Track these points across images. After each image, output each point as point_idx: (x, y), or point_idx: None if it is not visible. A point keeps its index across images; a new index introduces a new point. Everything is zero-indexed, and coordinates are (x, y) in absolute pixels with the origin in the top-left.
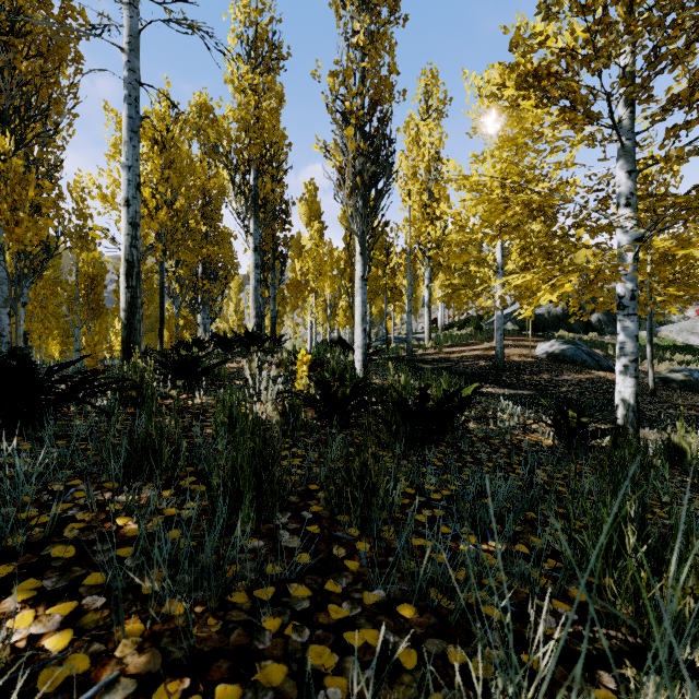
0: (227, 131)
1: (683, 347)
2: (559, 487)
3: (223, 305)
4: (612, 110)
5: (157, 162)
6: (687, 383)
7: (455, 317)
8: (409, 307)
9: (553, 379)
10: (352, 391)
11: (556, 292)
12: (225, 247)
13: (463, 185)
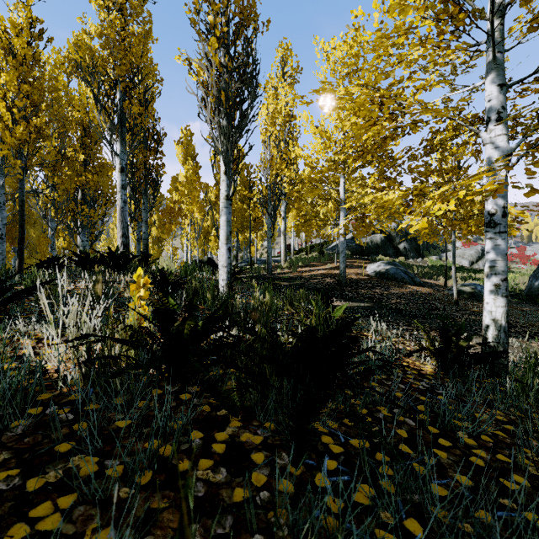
0: (88, 45)
1: (460, 268)
2: (516, 477)
3: (110, 231)
4: (493, 11)
5: (13, 74)
6: (474, 294)
7: (303, 244)
8: (269, 234)
9: (383, 293)
10: (204, 325)
11: (451, 200)
12: (104, 176)
13: (314, 133)
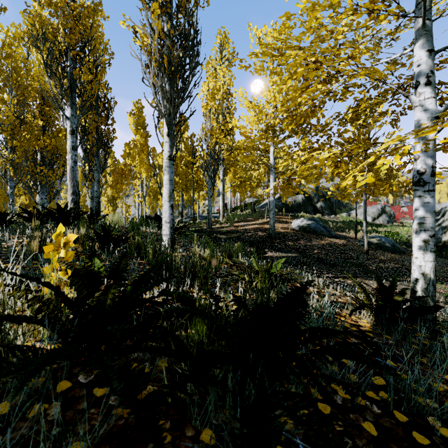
0: (38, 12)
1: None
2: None
3: None
4: None
5: None
6: (379, 245)
7: (238, 203)
8: (209, 193)
9: (307, 244)
10: (131, 293)
11: (396, 155)
12: (62, 140)
13: (248, 107)
